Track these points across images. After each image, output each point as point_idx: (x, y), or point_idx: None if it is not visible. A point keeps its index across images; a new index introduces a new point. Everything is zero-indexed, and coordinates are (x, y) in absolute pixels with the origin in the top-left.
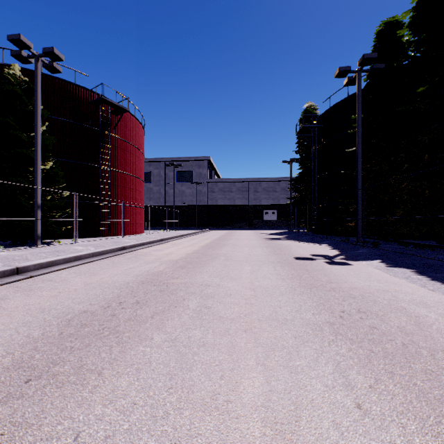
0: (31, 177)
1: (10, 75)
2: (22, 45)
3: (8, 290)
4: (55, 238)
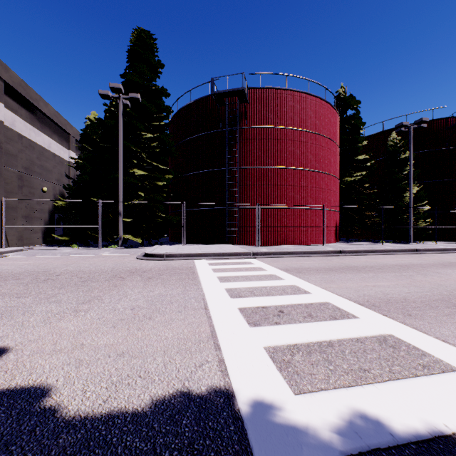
0: (404, 200)
1: (391, 141)
2: (402, 126)
3: (417, 255)
4: (416, 240)
